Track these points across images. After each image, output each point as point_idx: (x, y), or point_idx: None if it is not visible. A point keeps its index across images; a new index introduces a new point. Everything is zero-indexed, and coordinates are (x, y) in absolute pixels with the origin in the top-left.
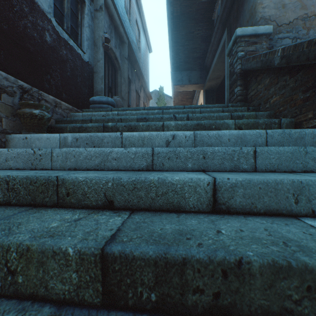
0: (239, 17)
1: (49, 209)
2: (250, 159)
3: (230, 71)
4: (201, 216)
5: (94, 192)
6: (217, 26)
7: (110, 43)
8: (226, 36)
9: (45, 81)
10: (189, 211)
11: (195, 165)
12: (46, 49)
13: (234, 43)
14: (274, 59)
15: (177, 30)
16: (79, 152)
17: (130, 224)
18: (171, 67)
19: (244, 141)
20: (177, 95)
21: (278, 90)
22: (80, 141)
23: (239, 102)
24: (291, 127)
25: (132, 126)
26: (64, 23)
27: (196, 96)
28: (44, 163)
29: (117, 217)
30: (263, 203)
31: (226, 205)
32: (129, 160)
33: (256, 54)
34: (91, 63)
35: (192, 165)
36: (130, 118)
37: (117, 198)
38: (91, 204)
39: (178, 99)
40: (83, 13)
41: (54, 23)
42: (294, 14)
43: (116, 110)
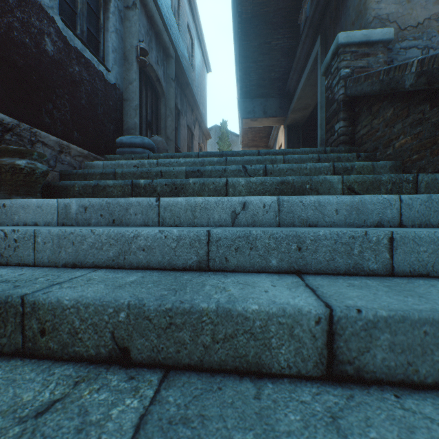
0: (339, 17)
1: (3, 364)
2: (382, 252)
3: (327, 98)
4: (305, 394)
5: (91, 329)
6: (305, 33)
7: (149, 57)
8: (319, 47)
9: (44, 113)
10: (279, 373)
11: (284, 261)
12: (45, 64)
13: (334, 56)
14: (404, 77)
15: (248, 40)
16: (81, 236)
17: (153, 433)
18: (237, 93)
19: (362, 214)
20: (246, 132)
21: (409, 127)
22: (91, 211)
23: (343, 145)
24: (434, 188)
25: (177, 184)
26: (77, 25)
27: (274, 134)
28: (22, 254)
29: (130, 398)
30: (433, 363)
31: (354, 364)
32: (167, 251)
33: (369, 71)
34: (119, 87)
35: (279, 262)
36: (175, 171)
37: (137, 343)
38: (87, 353)
39: (248, 139)
40: (107, 11)
41: (59, 24)
42: (424, 12)
43: (156, 156)
